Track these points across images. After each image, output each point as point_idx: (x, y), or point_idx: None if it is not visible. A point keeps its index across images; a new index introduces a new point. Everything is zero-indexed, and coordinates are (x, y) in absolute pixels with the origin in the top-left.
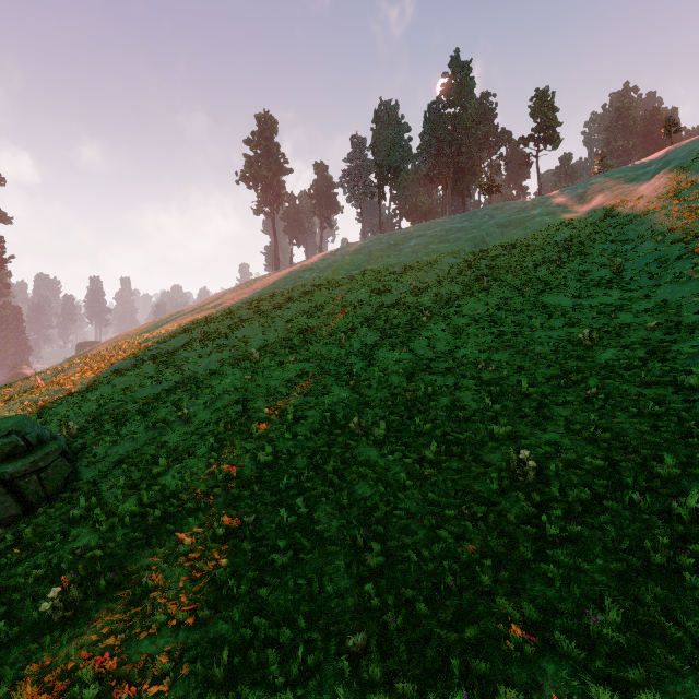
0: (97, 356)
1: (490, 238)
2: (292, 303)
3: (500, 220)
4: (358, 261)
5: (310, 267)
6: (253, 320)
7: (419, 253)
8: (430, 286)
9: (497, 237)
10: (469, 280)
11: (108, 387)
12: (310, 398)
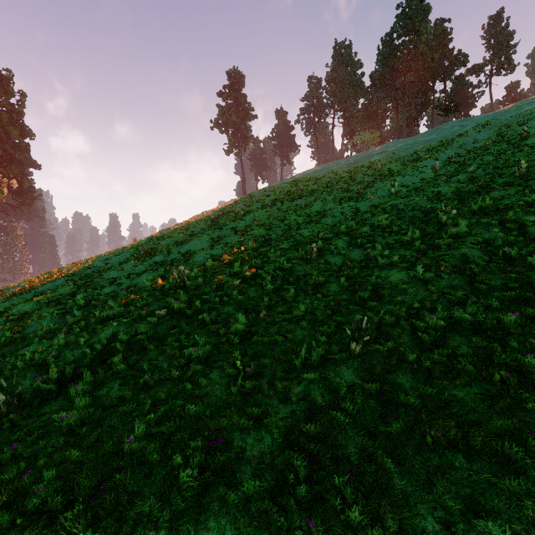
0: (46, 274)
1: (475, 140)
2: (248, 215)
3: (480, 123)
4: (319, 178)
5: (271, 186)
6: (203, 233)
7: (387, 164)
8: (420, 187)
9: (483, 138)
10: (475, 175)
11: (0, 317)
12: (256, 383)
